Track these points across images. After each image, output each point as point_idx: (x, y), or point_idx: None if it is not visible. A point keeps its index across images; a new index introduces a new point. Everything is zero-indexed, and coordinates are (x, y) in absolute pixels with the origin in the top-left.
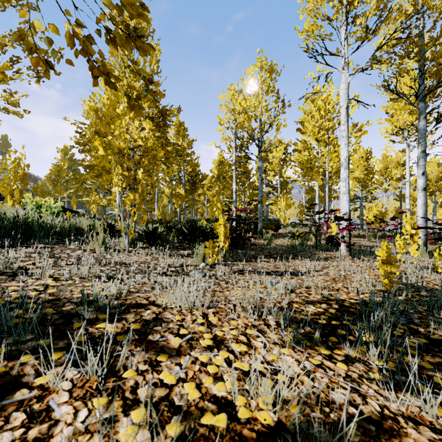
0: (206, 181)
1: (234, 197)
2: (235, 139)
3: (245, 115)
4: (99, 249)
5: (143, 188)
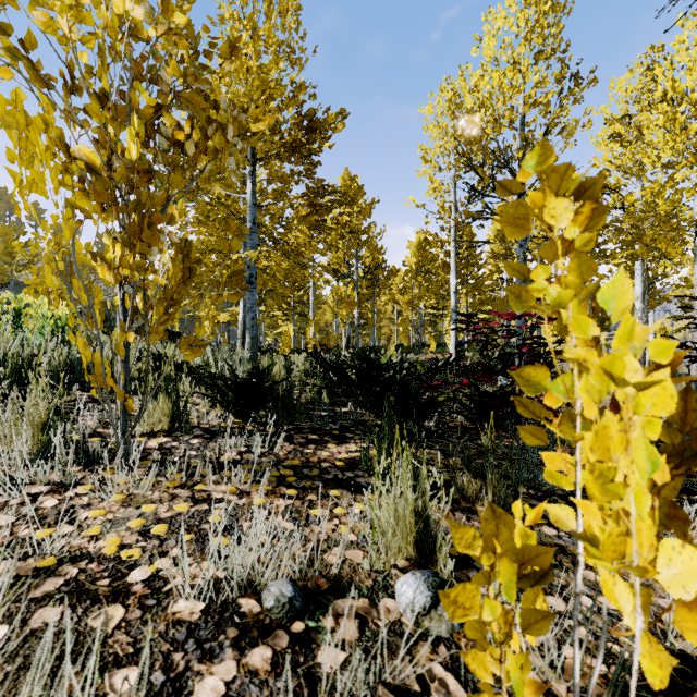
0: (396, 280)
1: (453, 303)
2: (454, 189)
3: (488, 112)
4: (28, 451)
5: (137, 200)
